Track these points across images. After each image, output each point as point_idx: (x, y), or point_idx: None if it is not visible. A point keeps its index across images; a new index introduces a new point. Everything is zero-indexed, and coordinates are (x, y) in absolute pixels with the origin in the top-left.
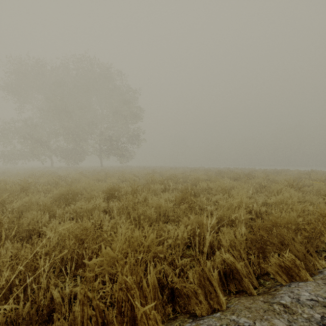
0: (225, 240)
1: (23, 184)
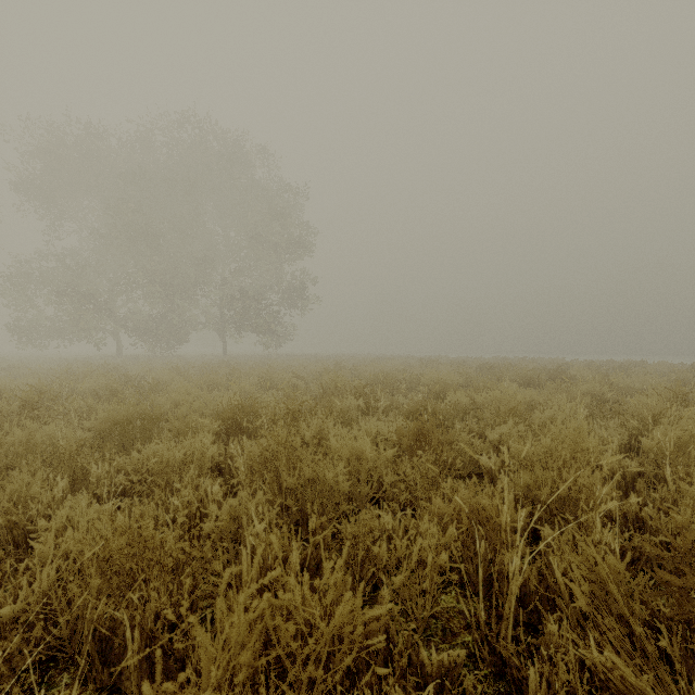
0: (578, 587)
1: (25, 396)
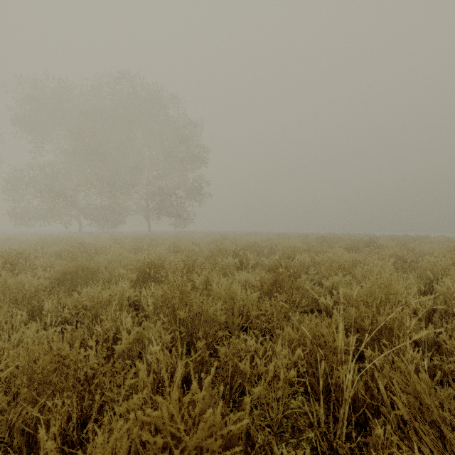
0: (399, 399)
1: (6, 256)
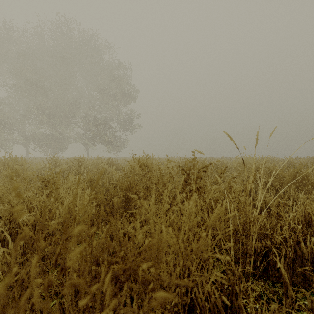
0: None
1: None
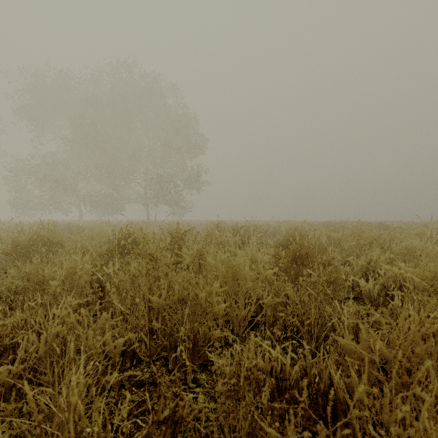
0: None
1: None
